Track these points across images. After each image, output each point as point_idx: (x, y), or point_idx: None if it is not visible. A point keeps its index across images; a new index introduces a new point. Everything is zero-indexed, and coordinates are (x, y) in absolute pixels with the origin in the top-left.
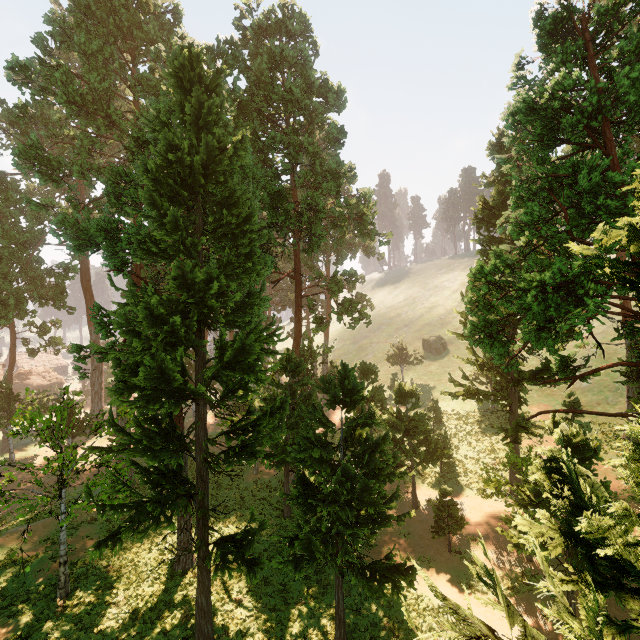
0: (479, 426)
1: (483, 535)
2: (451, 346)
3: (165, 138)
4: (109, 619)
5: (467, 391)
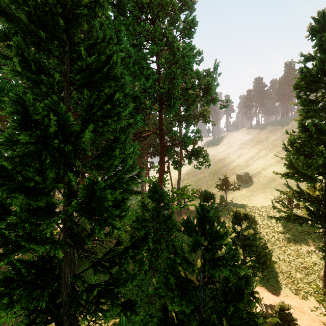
0: (284, 234)
1: None
2: (254, 178)
3: None
4: None
5: (288, 216)
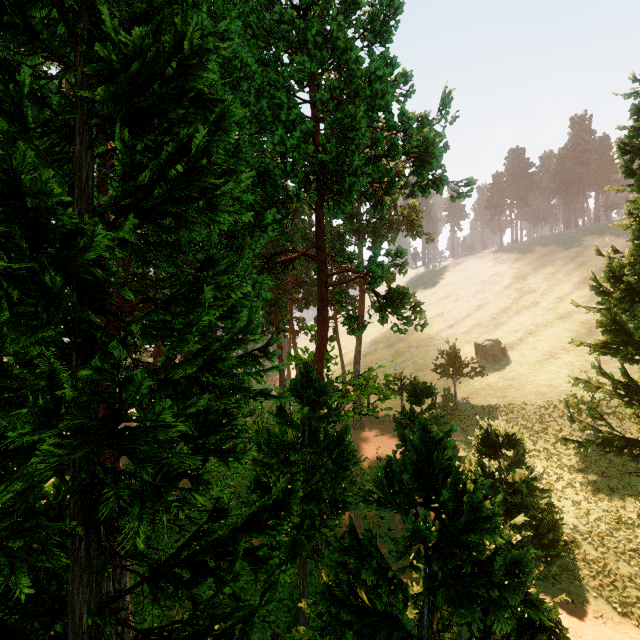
0: (583, 473)
1: None
2: (512, 352)
3: None
4: None
5: (605, 440)
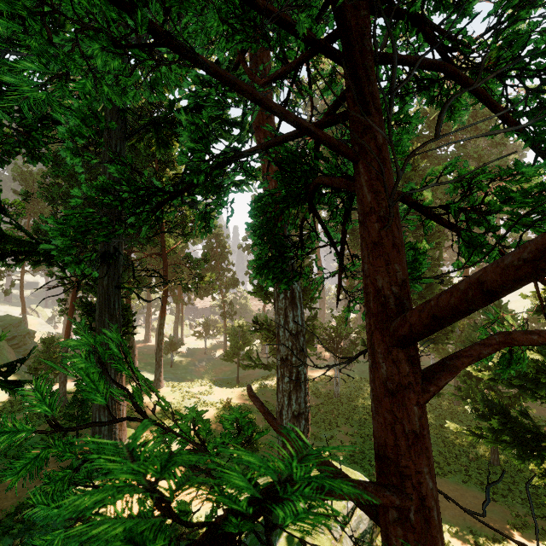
0: None
1: None
2: None
3: None
4: (357, 412)
5: None
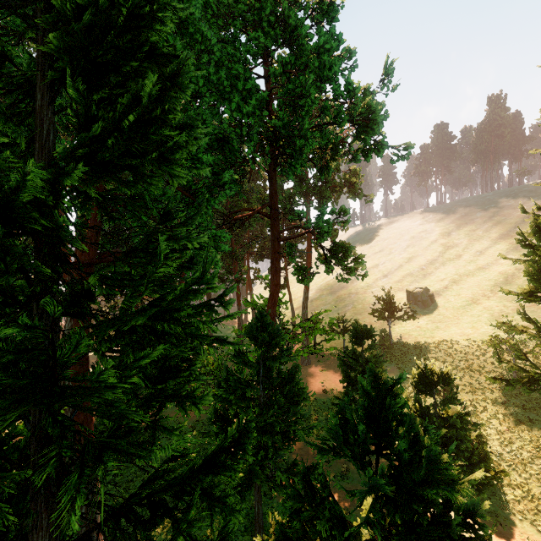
0: (505, 406)
1: None
2: (439, 298)
3: None
4: None
5: (531, 379)
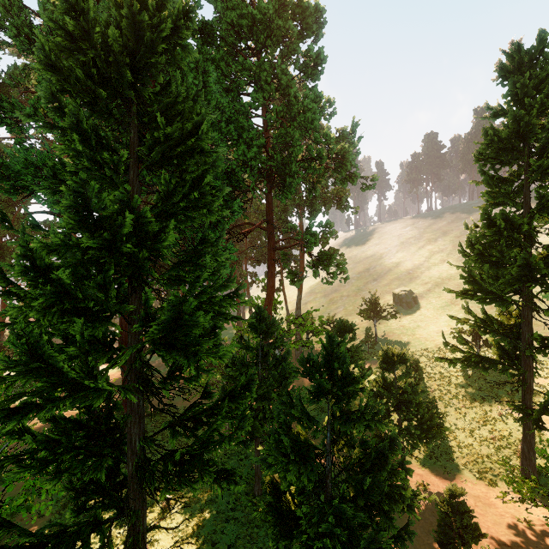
0: (465, 389)
1: (502, 546)
2: (422, 300)
3: (66, 2)
4: None
5: (467, 358)
